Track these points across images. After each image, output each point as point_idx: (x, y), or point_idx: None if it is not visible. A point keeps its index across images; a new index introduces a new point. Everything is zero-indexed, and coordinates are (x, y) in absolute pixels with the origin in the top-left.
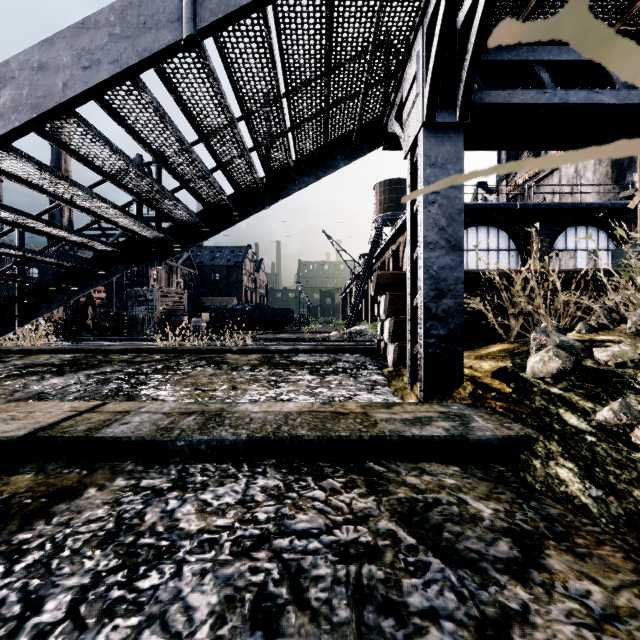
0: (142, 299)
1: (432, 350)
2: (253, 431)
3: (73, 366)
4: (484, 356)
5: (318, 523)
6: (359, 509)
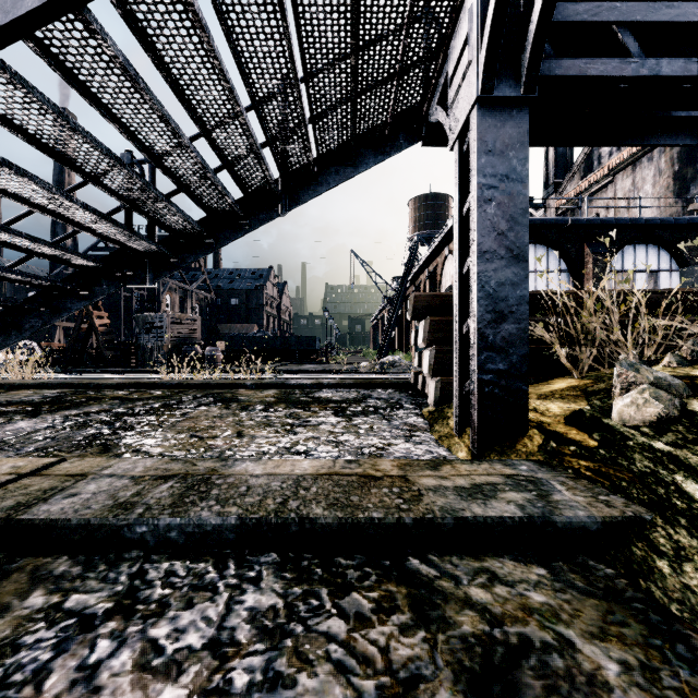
0: (150, 326)
1: (489, 389)
2: (247, 509)
3: (54, 404)
4: (549, 395)
5: (333, 697)
6: (401, 662)
